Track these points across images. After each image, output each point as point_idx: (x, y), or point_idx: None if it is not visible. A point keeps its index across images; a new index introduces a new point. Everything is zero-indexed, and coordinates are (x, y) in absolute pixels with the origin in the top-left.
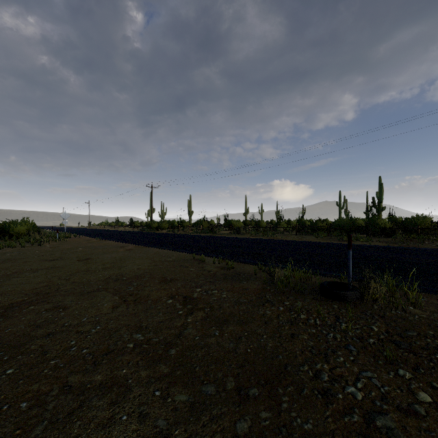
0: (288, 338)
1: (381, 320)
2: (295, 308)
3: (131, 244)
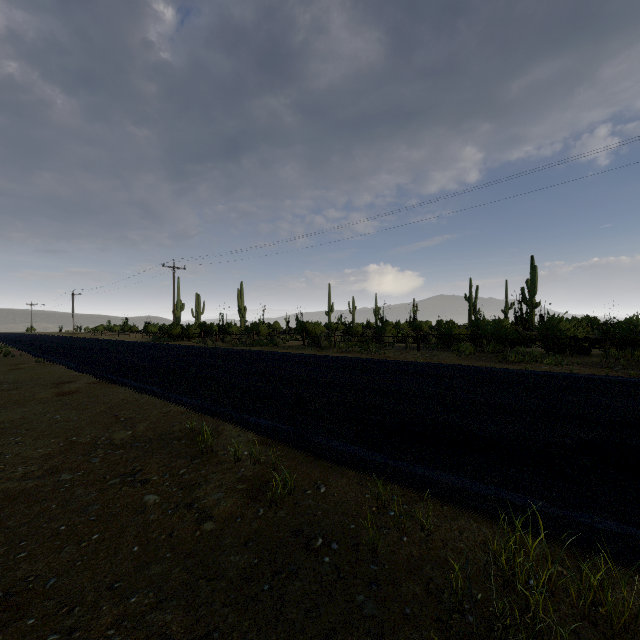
0: None
1: None
2: None
3: (91, 375)
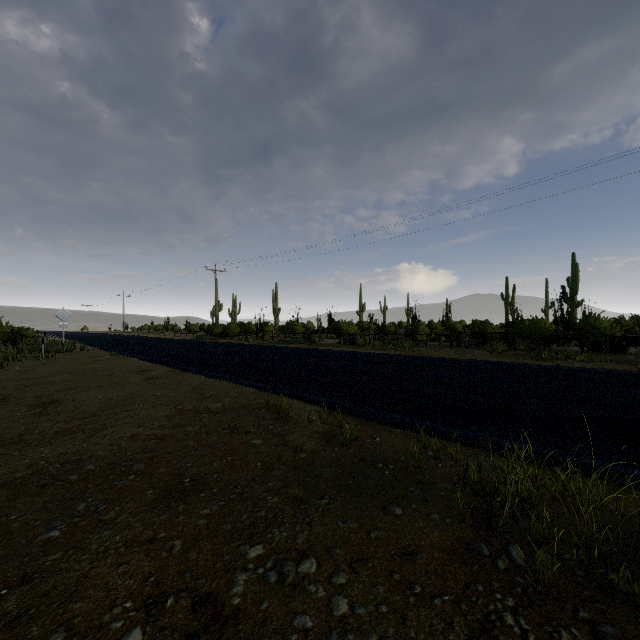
0: None
1: None
2: None
3: (163, 366)
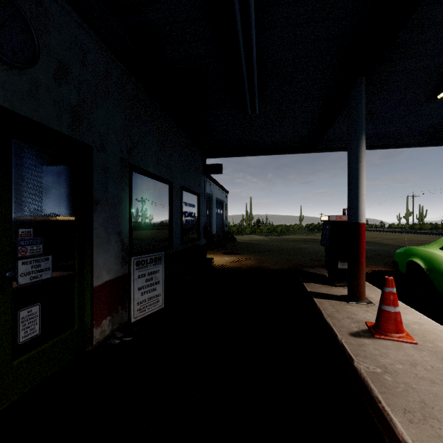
0: None
1: None
2: None
3: (410, 234)
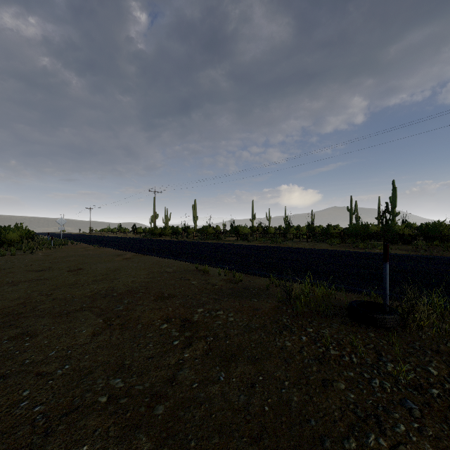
0: (319, 387)
1: (437, 357)
2: (322, 338)
3: (130, 252)
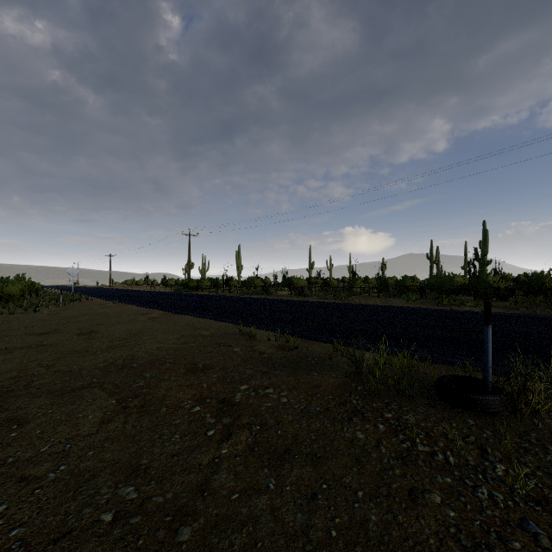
0: (405, 500)
1: None
2: (405, 427)
3: (158, 310)
